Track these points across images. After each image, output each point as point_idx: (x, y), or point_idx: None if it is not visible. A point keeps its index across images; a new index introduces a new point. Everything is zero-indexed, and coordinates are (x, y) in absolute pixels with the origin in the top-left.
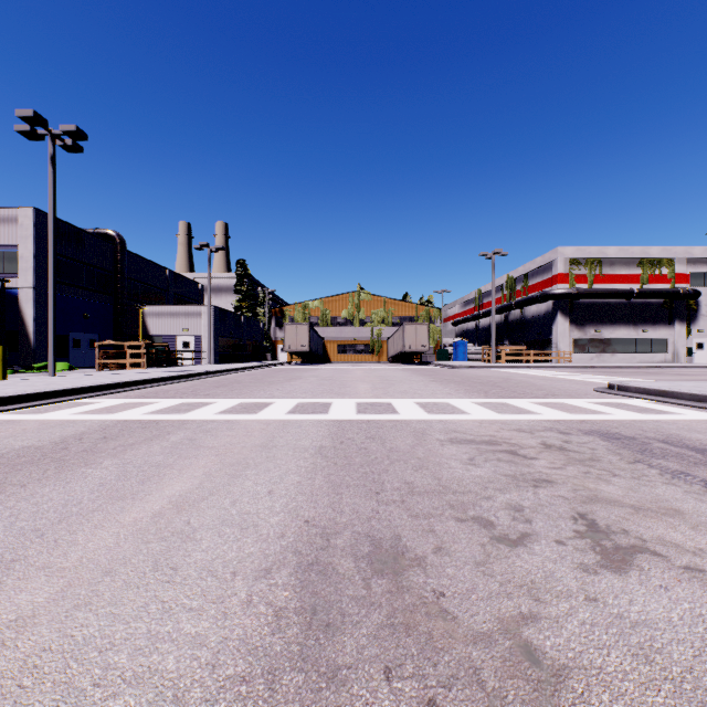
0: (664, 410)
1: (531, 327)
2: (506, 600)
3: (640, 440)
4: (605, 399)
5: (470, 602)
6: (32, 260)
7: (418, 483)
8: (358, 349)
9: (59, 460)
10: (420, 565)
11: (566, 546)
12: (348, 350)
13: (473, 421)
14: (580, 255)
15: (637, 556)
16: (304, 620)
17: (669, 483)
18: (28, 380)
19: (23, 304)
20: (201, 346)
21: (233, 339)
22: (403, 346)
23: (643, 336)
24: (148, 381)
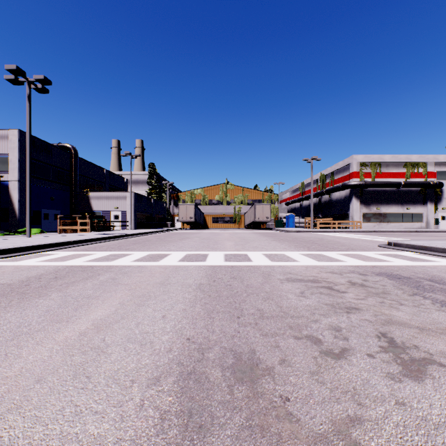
0: (426, 259)
1: (336, 206)
2: (336, 404)
3: (414, 279)
4: (386, 251)
5: (308, 406)
6: (17, 162)
7: (266, 310)
8: (226, 220)
9: (21, 293)
10: (270, 374)
11: (375, 358)
12: (219, 221)
13: (301, 266)
14: (367, 160)
15: (429, 366)
16: (182, 422)
17: (440, 310)
18: (12, 239)
19: (12, 191)
20: (126, 218)
21: (146, 214)
22: (254, 218)
23: (407, 211)
24: (90, 240)
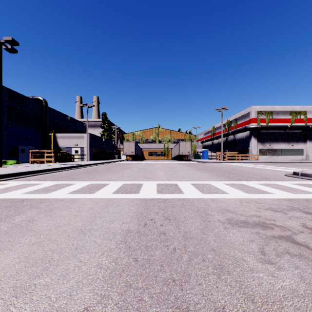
0: None
1: (239, 143)
2: None
3: None
4: (299, 181)
5: None
6: None
7: None
8: (158, 154)
9: None
10: None
11: None
12: (153, 154)
13: (234, 200)
14: (262, 109)
15: None
16: None
17: None
18: None
19: None
20: (83, 152)
21: (99, 149)
22: (179, 152)
23: (292, 147)
24: (47, 170)
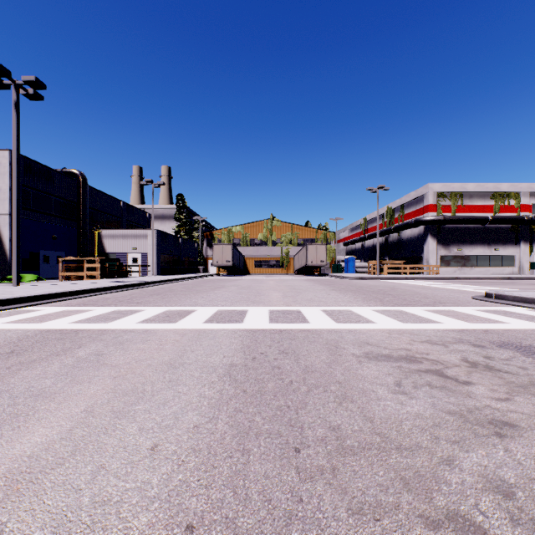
0: None
1: (407, 246)
2: None
3: None
4: (489, 307)
5: None
6: (9, 192)
7: (346, 428)
8: (271, 264)
9: None
10: None
11: None
12: (263, 265)
13: (381, 331)
14: (446, 190)
15: None
16: None
17: None
18: None
19: (1, 227)
20: (147, 261)
21: (173, 256)
22: (306, 261)
23: (495, 253)
24: (94, 290)
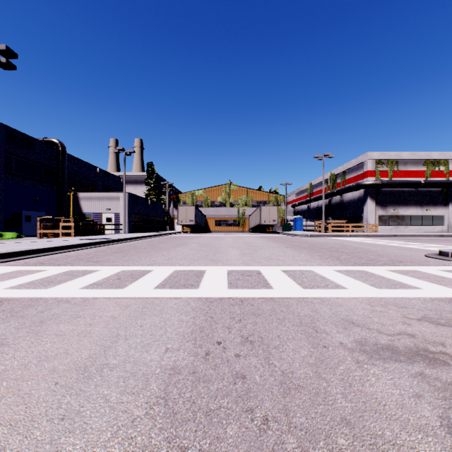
0: None
1: (348, 208)
2: None
3: None
4: None
5: None
6: None
7: None
8: (229, 223)
9: None
10: None
11: None
12: (222, 224)
13: (359, 301)
14: (383, 157)
15: None
16: None
17: None
18: None
19: None
20: (119, 220)
21: (143, 216)
22: (260, 220)
23: (427, 213)
24: (60, 248)
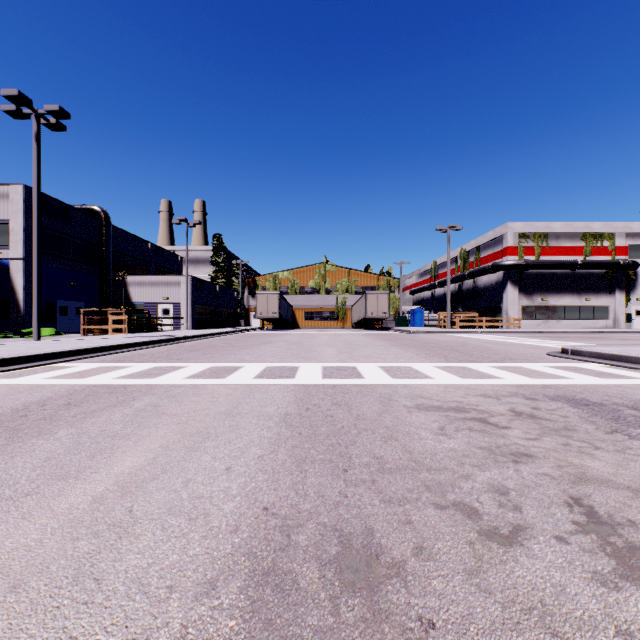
0: (621, 374)
1: (483, 296)
2: (515, 635)
3: (609, 406)
4: (561, 363)
5: (468, 639)
6: (22, 233)
7: (388, 457)
8: (324, 316)
9: (12, 429)
10: (399, 574)
11: (569, 545)
12: (315, 317)
13: (437, 386)
14: (528, 229)
15: None
16: None
17: None
18: (12, 345)
19: (14, 274)
20: (180, 313)
21: (209, 307)
22: (366, 313)
23: (586, 304)
24: (126, 346)
